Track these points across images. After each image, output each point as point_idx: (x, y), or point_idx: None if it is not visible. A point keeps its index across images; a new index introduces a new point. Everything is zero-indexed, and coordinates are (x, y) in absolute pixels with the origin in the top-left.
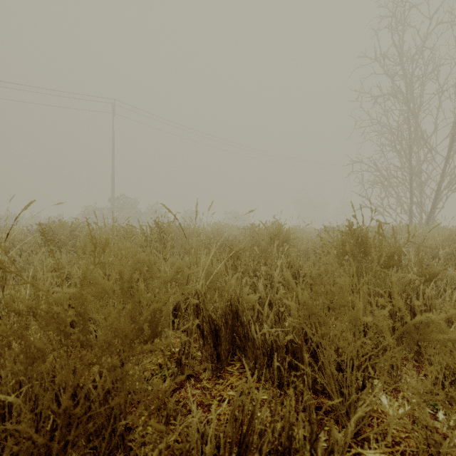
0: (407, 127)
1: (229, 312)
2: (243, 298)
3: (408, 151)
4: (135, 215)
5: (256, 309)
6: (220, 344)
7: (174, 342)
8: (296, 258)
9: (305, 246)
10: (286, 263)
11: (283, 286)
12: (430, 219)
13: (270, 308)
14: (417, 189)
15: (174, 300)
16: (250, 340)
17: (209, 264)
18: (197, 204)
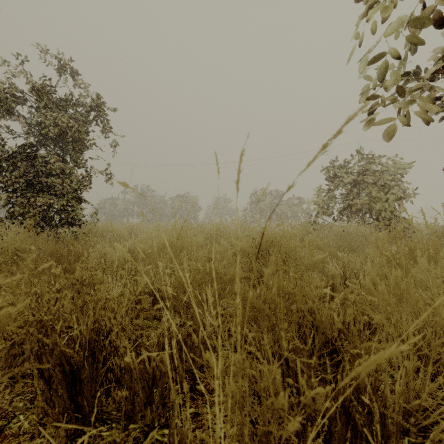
0: None
1: None
2: None
3: None
4: None
5: None
6: None
7: None
8: None
9: None
10: None
11: None
12: None
13: None
14: None
15: None
16: None
17: None
18: None
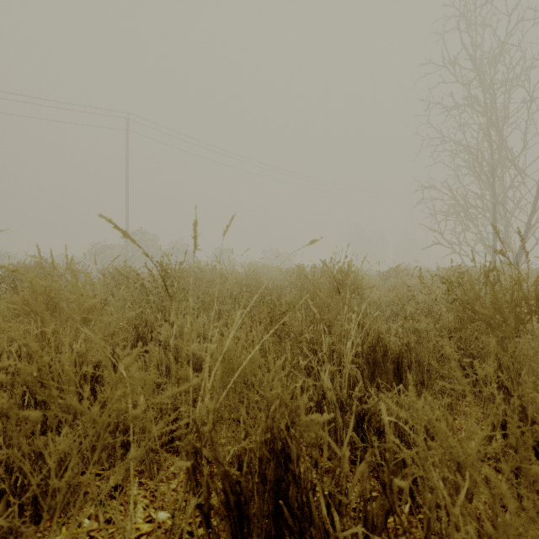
0: (489, 145)
1: (268, 455)
2: (297, 418)
3: (491, 174)
4: (154, 254)
5: (325, 446)
6: (249, 535)
7: (163, 491)
8: (365, 315)
9: (375, 296)
10: (357, 327)
11: (356, 366)
12: (519, 258)
13: (341, 415)
14: (500, 222)
15: (123, 470)
16: (315, 525)
17: (230, 346)
18: (196, 220)
